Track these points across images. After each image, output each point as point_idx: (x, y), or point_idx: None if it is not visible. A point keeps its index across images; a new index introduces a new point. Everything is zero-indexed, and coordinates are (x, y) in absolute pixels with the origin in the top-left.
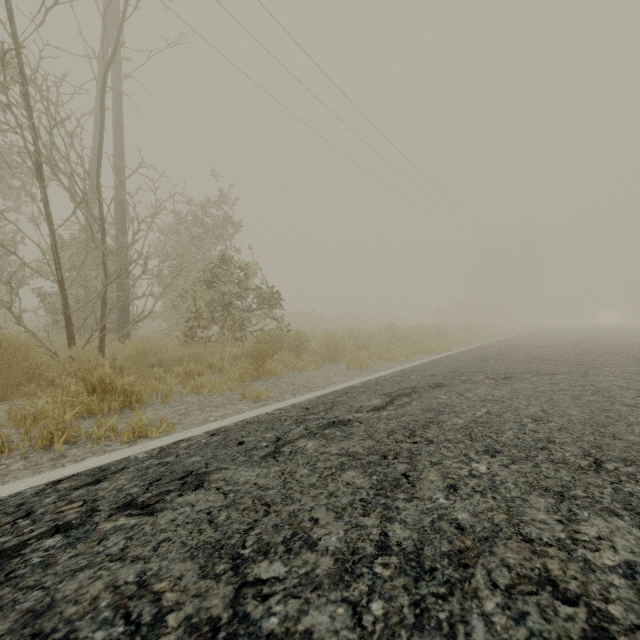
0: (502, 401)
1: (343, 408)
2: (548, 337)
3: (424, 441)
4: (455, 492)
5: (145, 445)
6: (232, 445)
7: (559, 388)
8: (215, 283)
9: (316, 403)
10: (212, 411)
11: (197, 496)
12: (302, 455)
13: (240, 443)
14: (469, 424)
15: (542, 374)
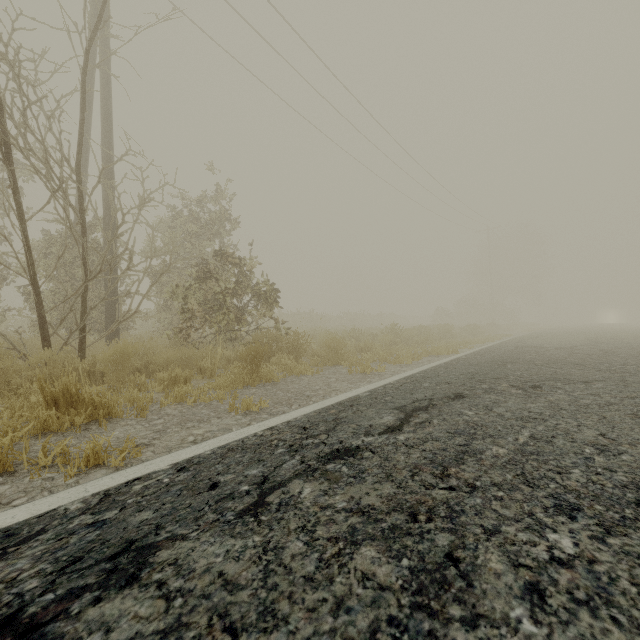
0: (544, 419)
1: (349, 428)
2: (558, 338)
3: (463, 486)
4: (543, 603)
5: (87, 487)
6: (201, 489)
7: (605, 401)
8: (209, 281)
9: (316, 420)
10: (193, 427)
11: (123, 604)
12: (295, 511)
13: (213, 486)
14: (516, 456)
15: (574, 382)
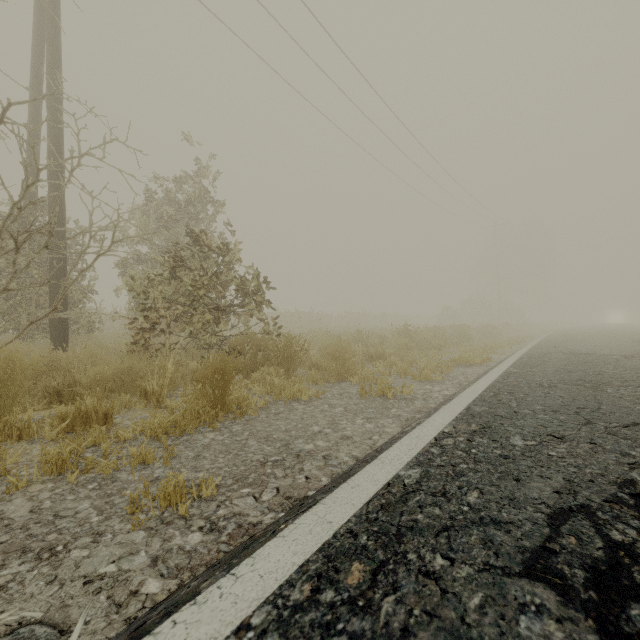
0: None
1: None
2: (597, 341)
3: None
4: None
5: None
6: None
7: None
8: (178, 270)
9: None
10: None
11: None
12: None
13: None
14: None
15: None
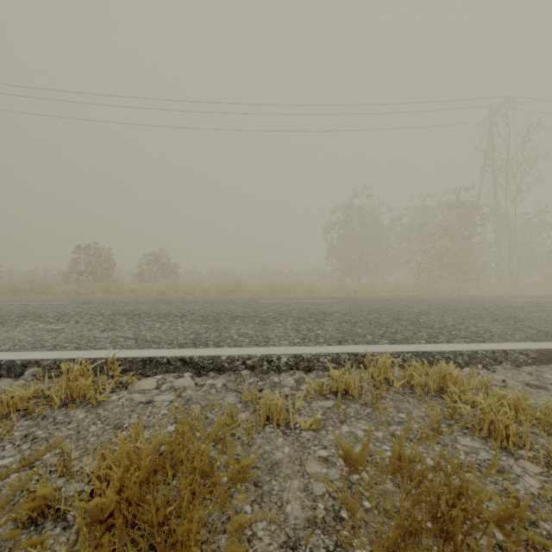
0: None
1: None
2: None
3: None
4: None
5: None
6: None
7: None
8: None
9: None
10: None
11: None
12: None
13: None
14: None
15: None
